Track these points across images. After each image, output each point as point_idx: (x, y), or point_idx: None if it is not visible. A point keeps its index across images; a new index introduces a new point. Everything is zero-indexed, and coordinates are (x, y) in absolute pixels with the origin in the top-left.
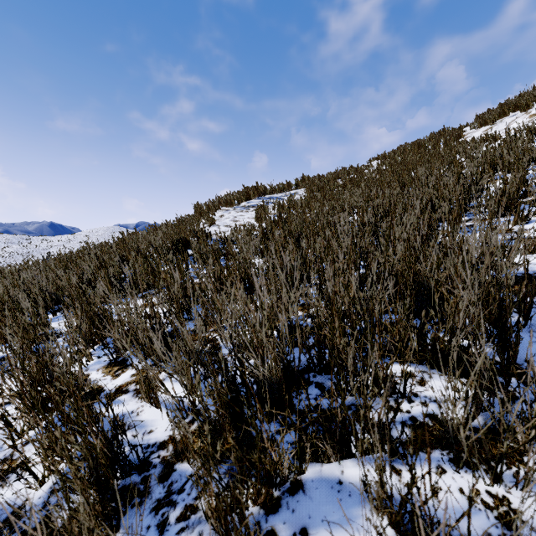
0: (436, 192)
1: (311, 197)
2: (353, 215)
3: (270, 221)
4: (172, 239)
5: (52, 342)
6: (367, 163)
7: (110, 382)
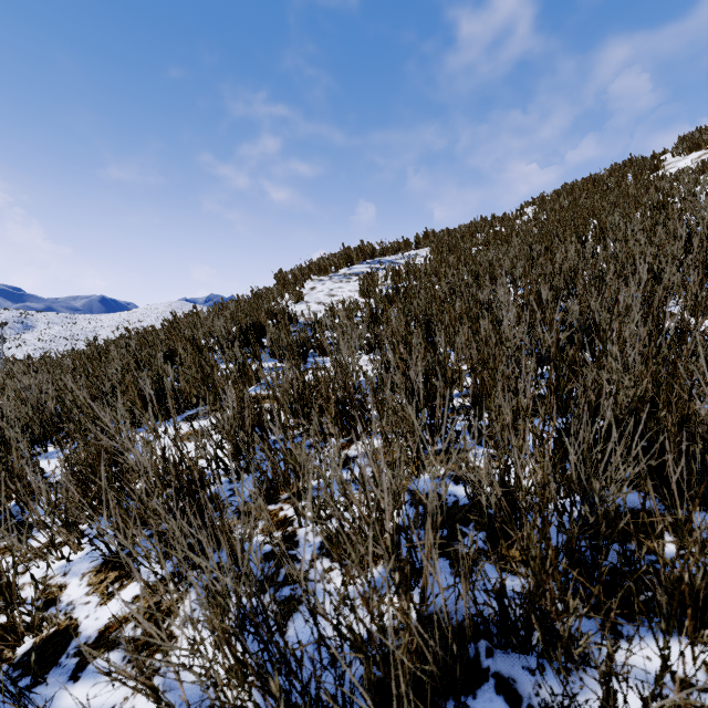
0: (655, 249)
1: (440, 260)
2: (514, 289)
3: (380, 296)
4: (241, 324)
5: (5, 524)
6: (517, 211)
7: (93, 612)
